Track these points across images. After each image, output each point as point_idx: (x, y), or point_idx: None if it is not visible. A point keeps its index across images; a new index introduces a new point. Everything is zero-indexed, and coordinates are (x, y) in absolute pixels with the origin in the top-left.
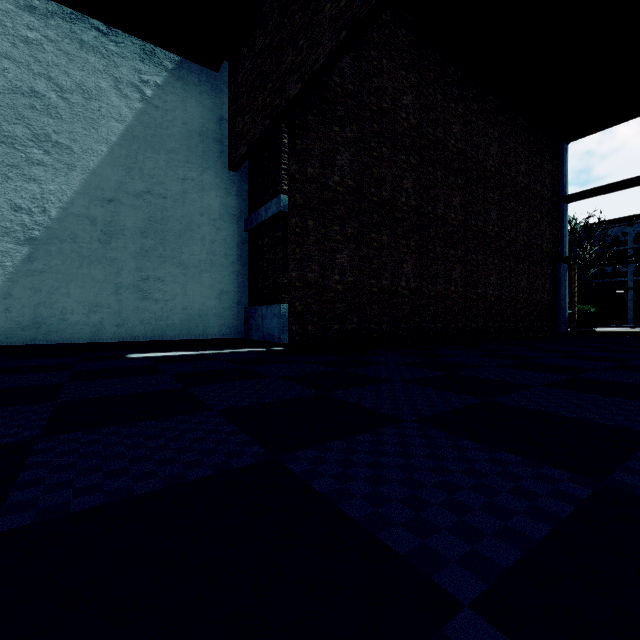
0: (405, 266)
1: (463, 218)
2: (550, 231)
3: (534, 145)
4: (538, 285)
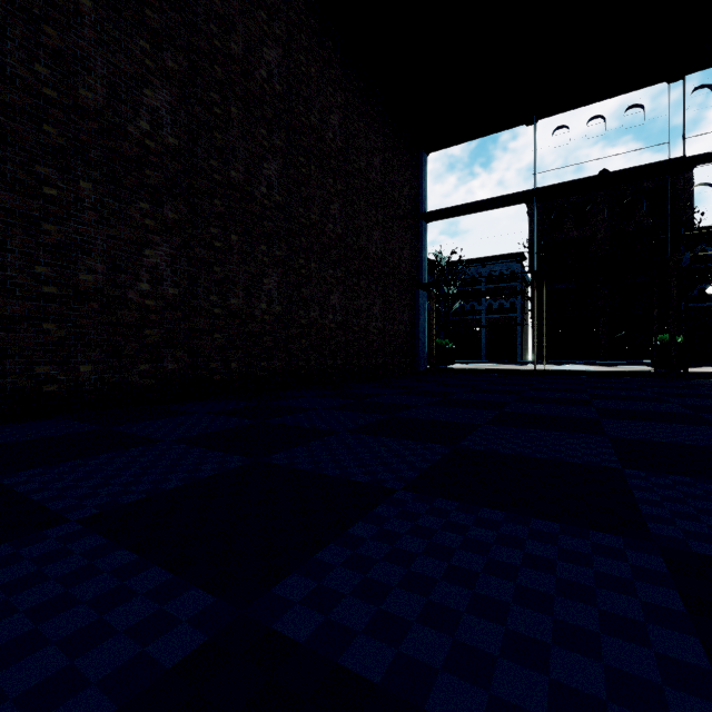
0: (150, 253)
1: (284, 200)
2: (409, 250)
3: (390, 140)
4: (395, 313)
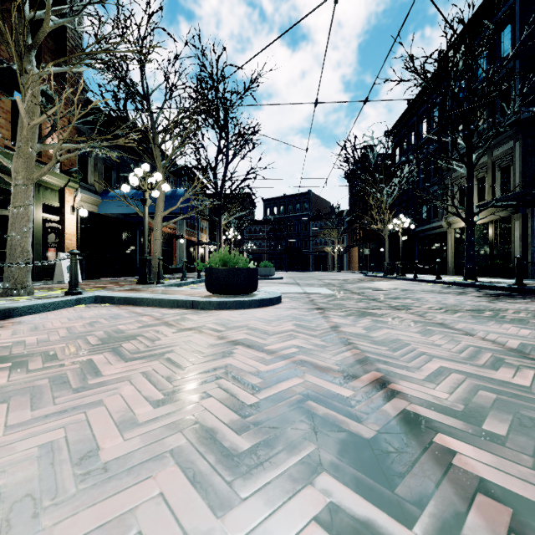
0: None
1: None
2: None
3: None
4: None
